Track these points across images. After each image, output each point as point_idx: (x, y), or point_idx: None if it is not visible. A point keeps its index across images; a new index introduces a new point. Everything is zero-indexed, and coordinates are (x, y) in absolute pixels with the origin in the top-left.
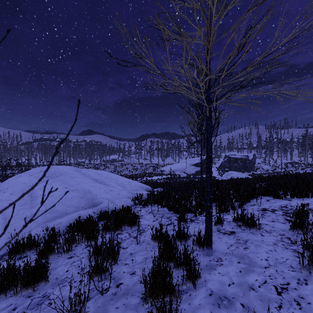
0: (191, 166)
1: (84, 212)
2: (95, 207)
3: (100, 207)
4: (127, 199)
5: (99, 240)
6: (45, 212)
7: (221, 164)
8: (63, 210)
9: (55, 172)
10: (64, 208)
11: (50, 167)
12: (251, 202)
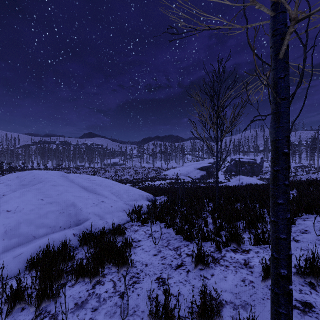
0: (196, 170)
1: (60, 236)
2: (77, 227)
3: (84, 225)
4: (122, 213)
5: (60, 300)
6: (3, 237)
7: (227, 167)
8: (31, 233)
9: (33, 178)
10: (33, 229)
11: (28, 173)
12: (297, 225)
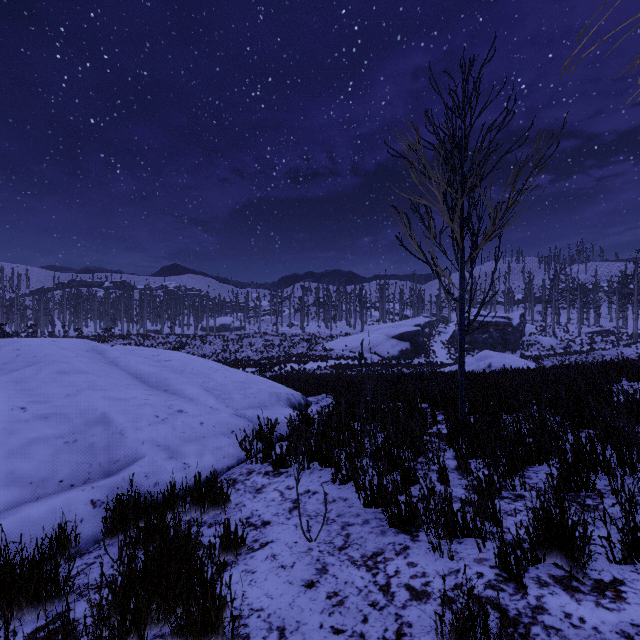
0: (391, 340)
1: (52, 510)
2: (106, 480)
3: (126, 476)
4: (227, 441)
5: None
6: None
7: (452, 334)
8: None
9: (16, 356)
10: None
11: (6, 343)
12: None
